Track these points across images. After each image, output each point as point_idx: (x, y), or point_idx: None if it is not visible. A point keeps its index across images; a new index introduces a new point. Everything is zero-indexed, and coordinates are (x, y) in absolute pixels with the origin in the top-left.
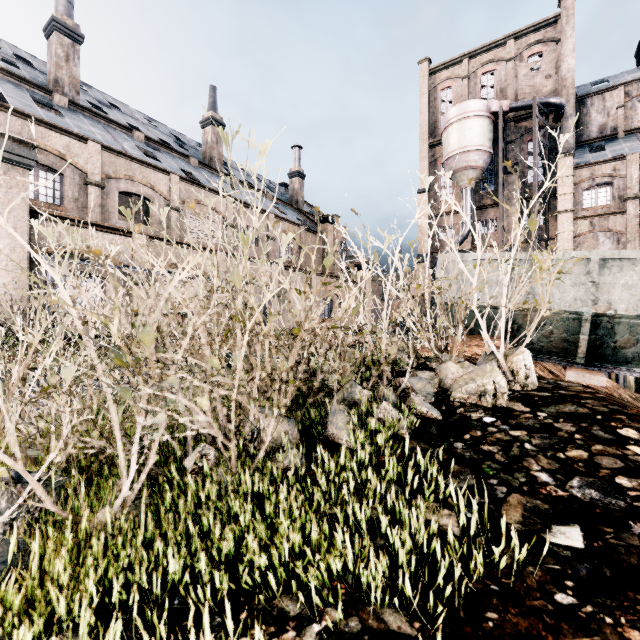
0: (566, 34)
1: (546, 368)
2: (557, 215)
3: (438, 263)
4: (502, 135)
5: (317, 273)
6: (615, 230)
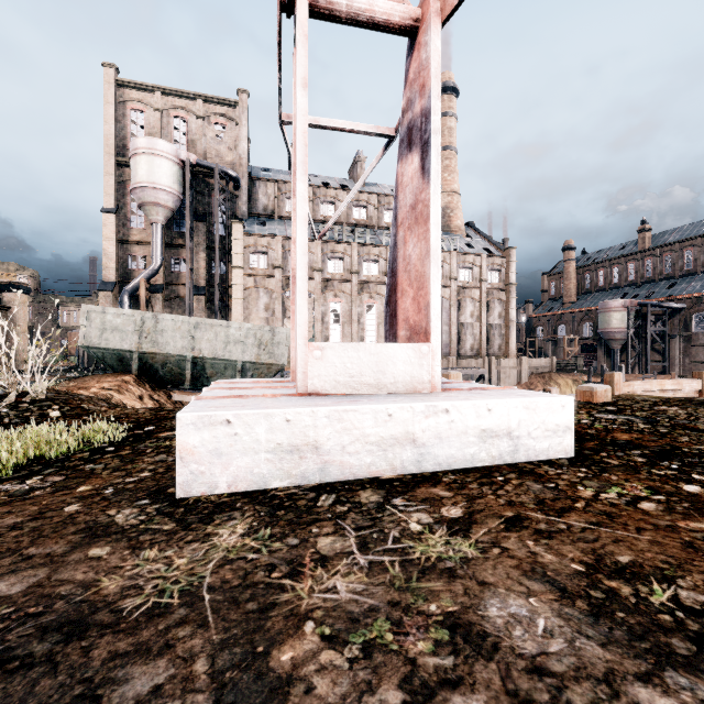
0: (242, 122)
1: (169, 394)
2: (233, 269)
3: (82, 312)
4: (192, 184)
5: None
6: (269, 289)
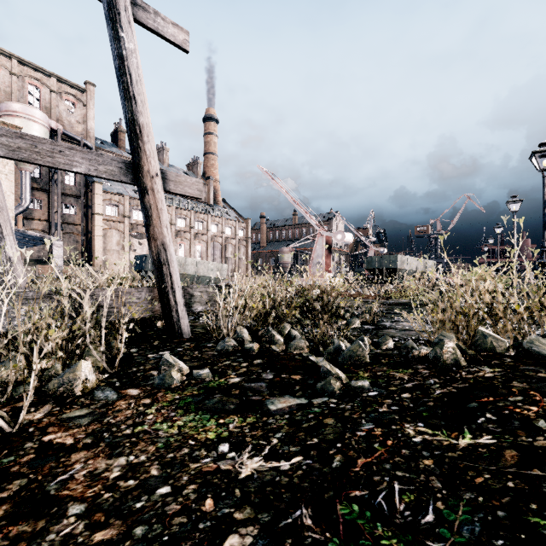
0: (90, 106)
1: None
2: (95, 215)
3: None
4: None
5: None
6: (120, 230)
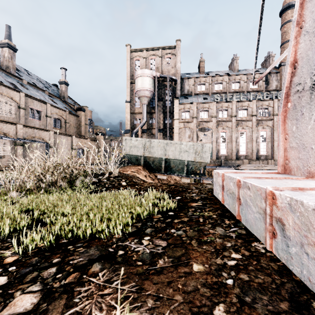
0: (178, 54)
1: (155, 175)
2: (174, 120)
3: (123, 140)
4: (157, 86)
5: (75, 136)
6: (190, 127)
